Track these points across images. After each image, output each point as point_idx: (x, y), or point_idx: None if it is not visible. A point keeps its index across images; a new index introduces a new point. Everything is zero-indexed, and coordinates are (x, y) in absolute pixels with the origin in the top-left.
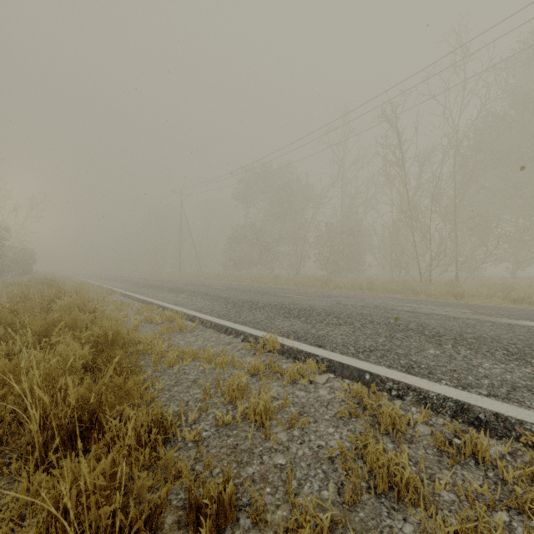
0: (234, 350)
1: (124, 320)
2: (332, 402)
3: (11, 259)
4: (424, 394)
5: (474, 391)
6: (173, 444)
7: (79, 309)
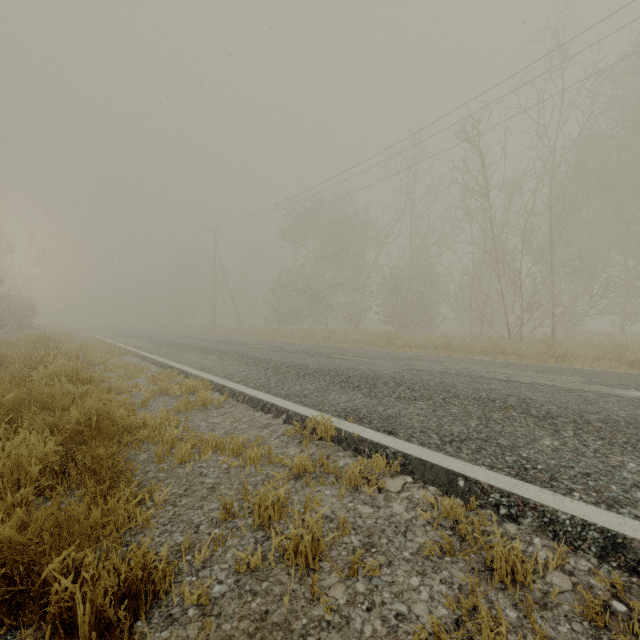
0: (273, 435)
1: (133, 391)
2: (412, 526)
3: (5, 311)
4: (550, 515)
5: (626, 513)
6: (165, 611)
7: (69, 379)
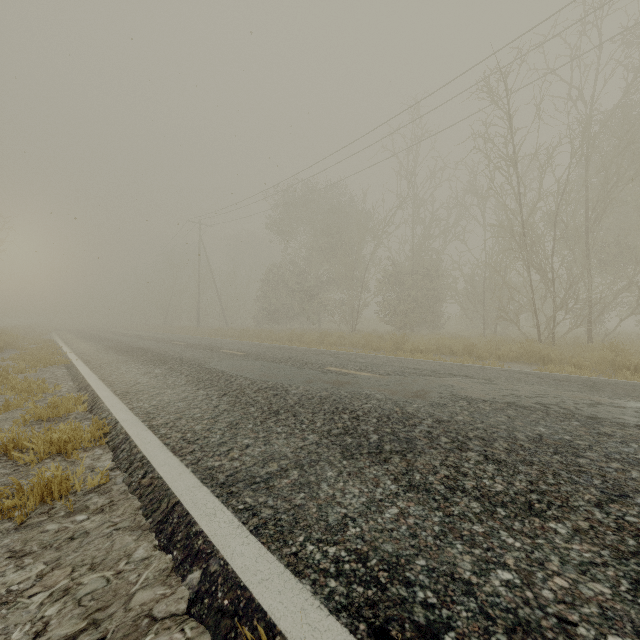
0: None
1: None
2: None
3: None
4: None
5: None
6: None
7: None
